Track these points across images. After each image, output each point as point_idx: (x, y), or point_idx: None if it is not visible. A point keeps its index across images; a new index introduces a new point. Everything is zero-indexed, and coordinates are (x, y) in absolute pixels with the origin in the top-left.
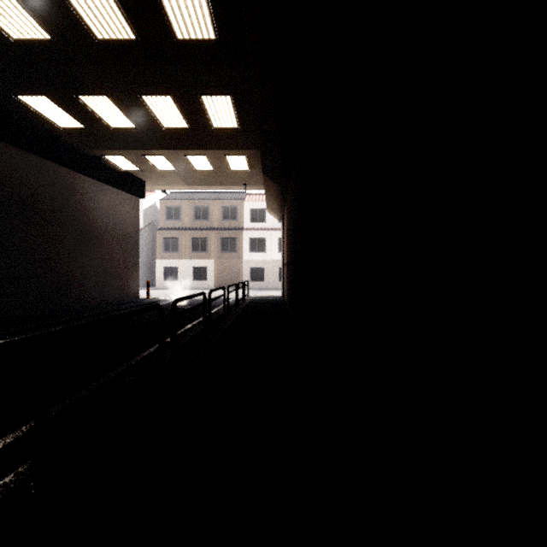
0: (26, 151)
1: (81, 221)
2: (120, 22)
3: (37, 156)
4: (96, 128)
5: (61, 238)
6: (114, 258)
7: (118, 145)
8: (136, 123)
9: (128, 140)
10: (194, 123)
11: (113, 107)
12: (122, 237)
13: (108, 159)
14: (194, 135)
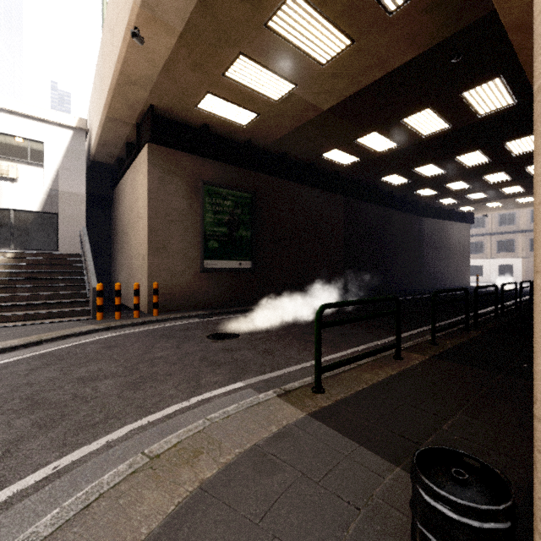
0: (430, 218)
1: (446, 244)
2: (505, 178)
3: (433, 219)
4: (463, 201)
5: (439, 254)
6: (458, 262)
7: (470, 204)
8: (489, 196)
9: (478, 201)
10: (528, 189)
11: (480, 194)
12: (462, 249)
13: (458, 209)
14: (526, 192)
